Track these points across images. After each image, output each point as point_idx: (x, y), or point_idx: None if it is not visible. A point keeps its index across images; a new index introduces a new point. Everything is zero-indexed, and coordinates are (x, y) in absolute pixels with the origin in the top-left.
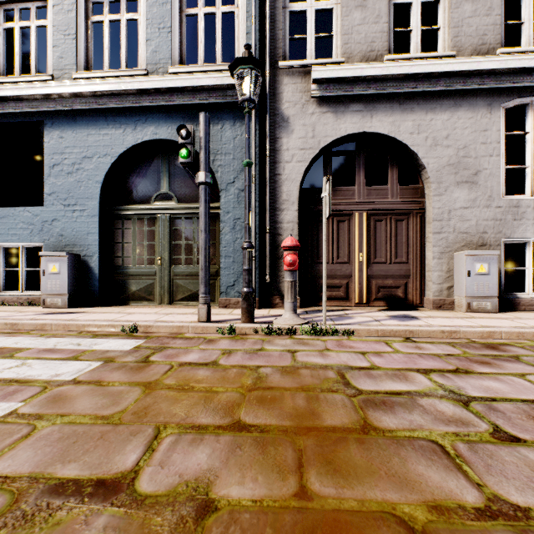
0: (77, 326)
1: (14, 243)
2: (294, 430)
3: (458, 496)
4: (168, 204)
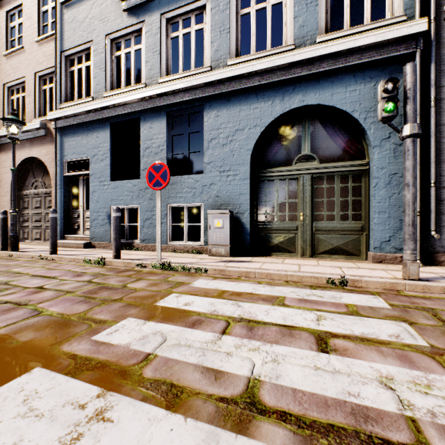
0: (278, 276)
1: (180, 203)
2: None
3: None
4: (309, 165)
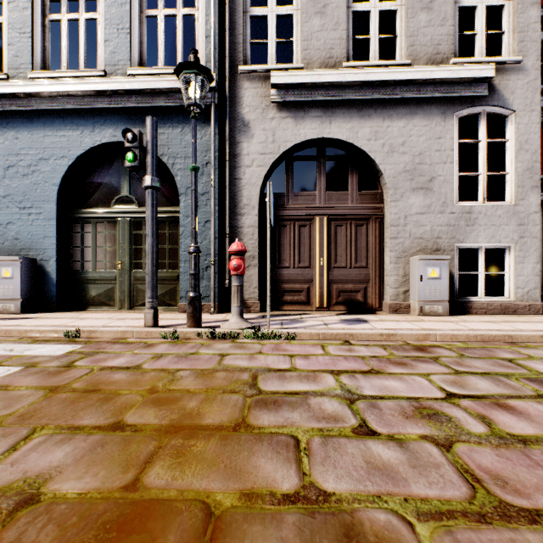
0: (19, 332)
1: None
2: (167, 429)
3: (277, 484)
4: (128, 208)
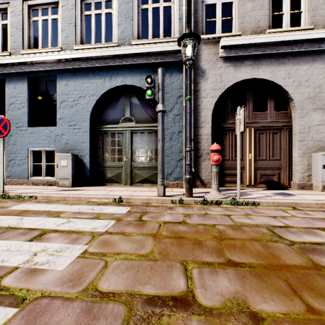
0: (85, 198)
1: (39, 148)
2: (271, 267)
3: None
4: (130, 124)
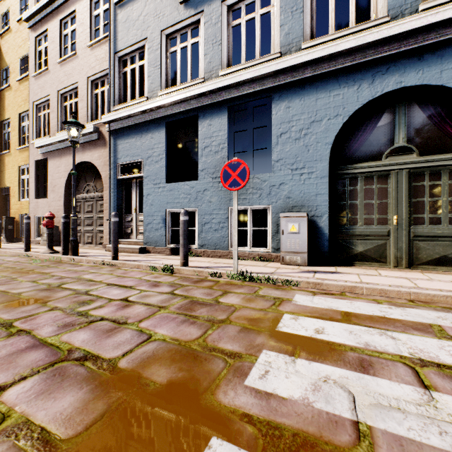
0: (397, 293)
1: (243, 206)
2: None
3: None
4: (406, 158)
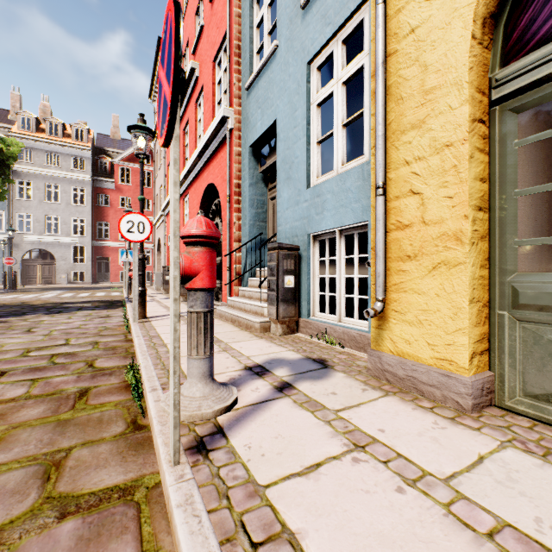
0: None
1: None
2: None
3: None
4: None
